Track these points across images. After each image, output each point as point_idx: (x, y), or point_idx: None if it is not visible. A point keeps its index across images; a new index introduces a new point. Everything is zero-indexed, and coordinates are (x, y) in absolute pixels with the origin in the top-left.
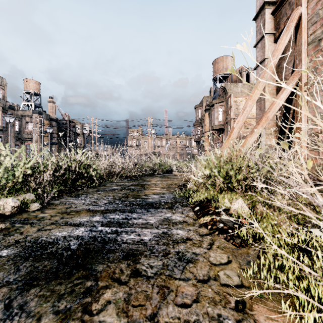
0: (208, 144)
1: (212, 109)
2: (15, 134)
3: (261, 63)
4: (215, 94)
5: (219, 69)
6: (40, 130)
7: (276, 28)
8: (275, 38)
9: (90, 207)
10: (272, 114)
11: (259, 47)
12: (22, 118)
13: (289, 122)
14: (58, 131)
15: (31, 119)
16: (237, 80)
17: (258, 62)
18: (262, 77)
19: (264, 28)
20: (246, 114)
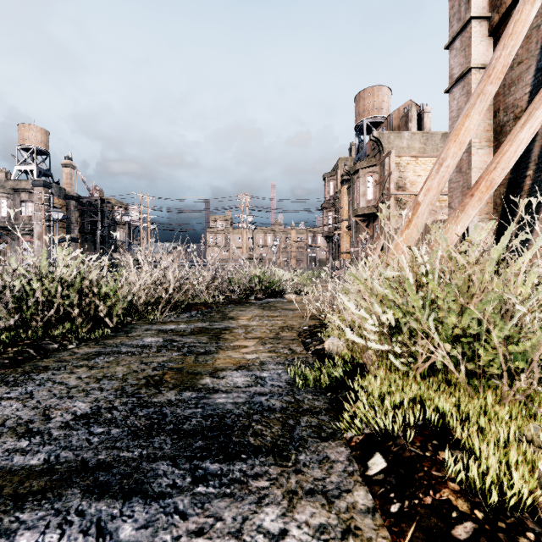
0: (347, 241)
1: (355, 178)
2: (1, 223)
3: (461, 78)
4: (360, 154)
5: (367, 110)
6: (47, 217)
7: (494, 6)
8: (492, 26)
9: (2, 446)
10: (502, 173)
11: (457, 47)
12: (14, 194)
13: (524, 194)
14: (81, 218)
15: (31, 197)
16: (401, 126)
17: (455, 77)
18: (479, 94)
19: (469, 6)
20: (446, 173)
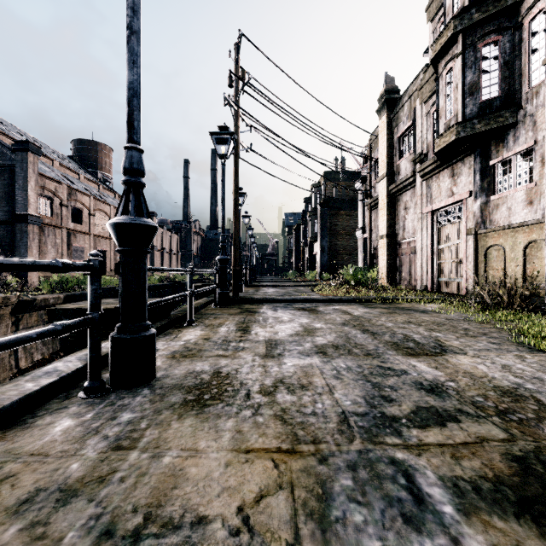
0: None
1: None
2: None
3: None
4: None
5: None
6: None
7: None
8: None
9: None
10: None
11: None
12: None
13: None
14: None
15: None
16: None
17: None
18: None
19: None
20: None
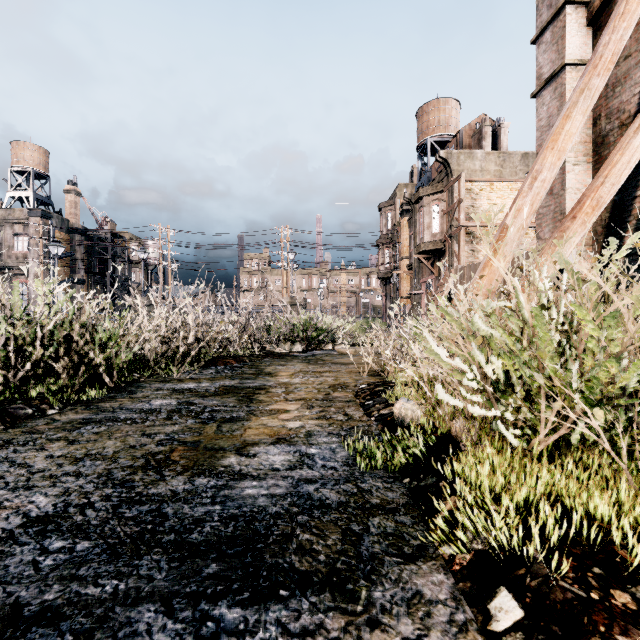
0: (408, 283)
1: (417, 208)
2: None
3: (552, 78)
4: (423, 179)
5: (431, 127)
6: (46, 253)
7: None
8: (592, 12)
9: None
10: (612, 190)
11: (547, 40)
12: (5, 226)
13: (633, 220)
14: (88, 255)
15: (26, 229)
16: (473, 145)
17: (544, 77)
18: (583, 90)
19: None
20: (541, 189)
